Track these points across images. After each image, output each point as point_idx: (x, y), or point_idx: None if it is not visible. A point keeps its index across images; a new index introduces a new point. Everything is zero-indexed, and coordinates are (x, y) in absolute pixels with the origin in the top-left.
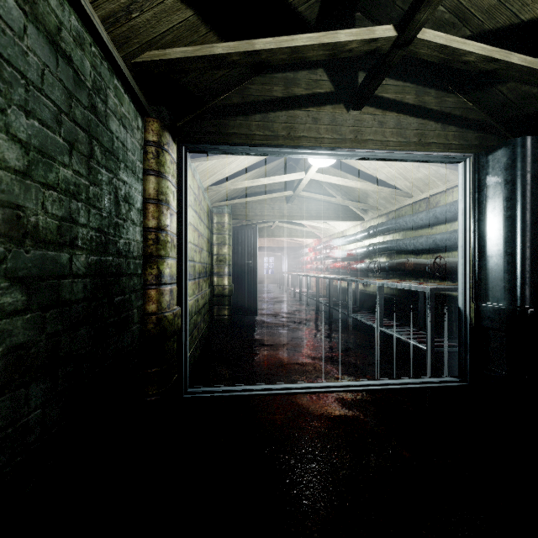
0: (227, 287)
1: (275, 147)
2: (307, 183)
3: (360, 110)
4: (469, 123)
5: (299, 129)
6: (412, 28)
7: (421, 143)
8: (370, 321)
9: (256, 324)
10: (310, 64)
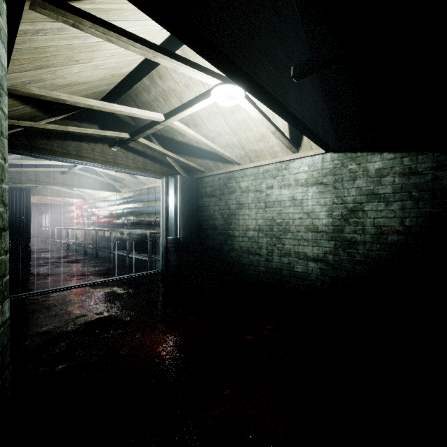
0: None
1: (69, 160)
2: None
3: (116, 150)
4: (164, 163)
5: (84, 152)
6: (135, 138)
7: (145, 168)
8: (124, 253)
9: (34, 267)
10: (90, 121)
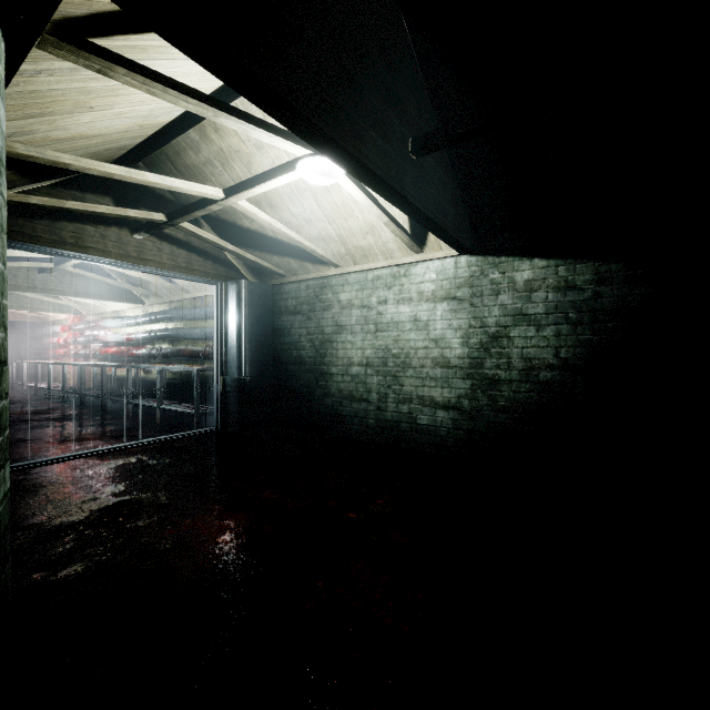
0: None
1: (64, 252)
2: None
3: (143, 238)
4: (220, 260)
5: (88, 241)
6: (175, 222)
7: (189, 268)
8: (152, 403)
9: None
10: (99, 190)
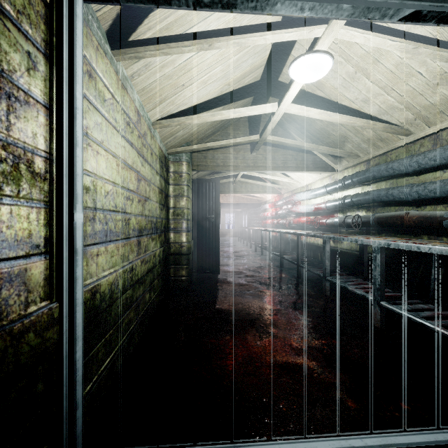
0: (185, 245)
1: None
2: (273, 131)
3: None
4: None
5: None
6: None
7: None
8: (359, 289)
9: (218, 286)
10: None
